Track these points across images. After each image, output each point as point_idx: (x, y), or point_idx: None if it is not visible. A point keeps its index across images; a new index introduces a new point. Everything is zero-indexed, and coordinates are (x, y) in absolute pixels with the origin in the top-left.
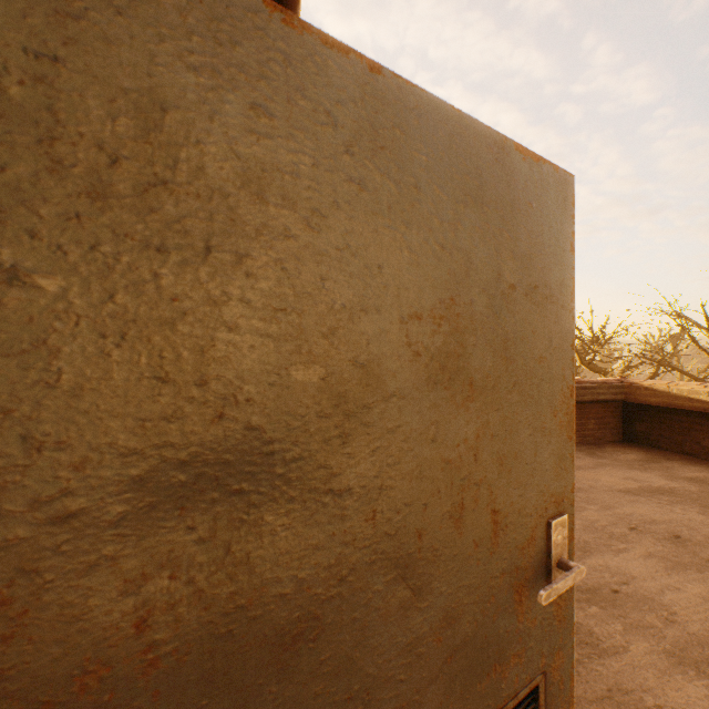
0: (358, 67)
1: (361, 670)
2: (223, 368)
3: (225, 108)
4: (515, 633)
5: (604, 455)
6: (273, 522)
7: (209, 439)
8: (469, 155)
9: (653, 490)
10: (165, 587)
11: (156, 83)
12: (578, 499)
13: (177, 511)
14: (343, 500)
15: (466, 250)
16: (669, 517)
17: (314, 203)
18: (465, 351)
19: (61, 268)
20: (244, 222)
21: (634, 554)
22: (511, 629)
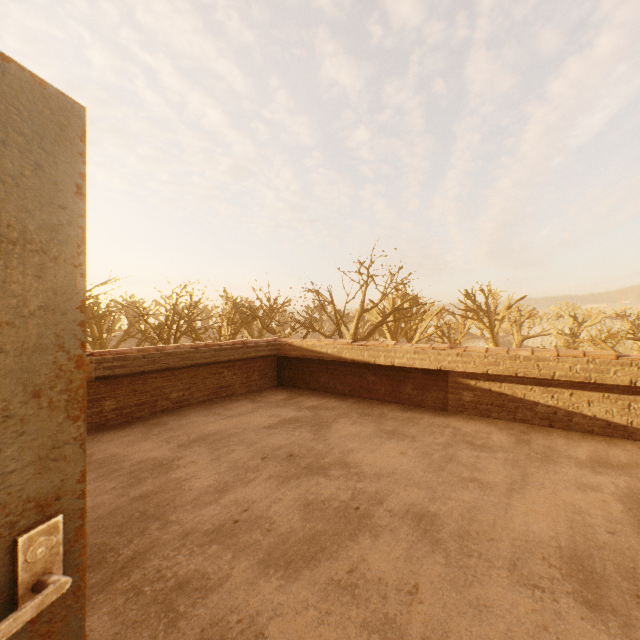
0: None
1: None
2: None
3: None
4: None
5: (262, 400)
6: None
7: None
8: None
9: (286, 421)
10: None
11: None
12: (232, 442)
13: None
14: None
15: None
16: (291, 441)
17: None
18: None
19: None
20: None
21: (260, 480)
22: None
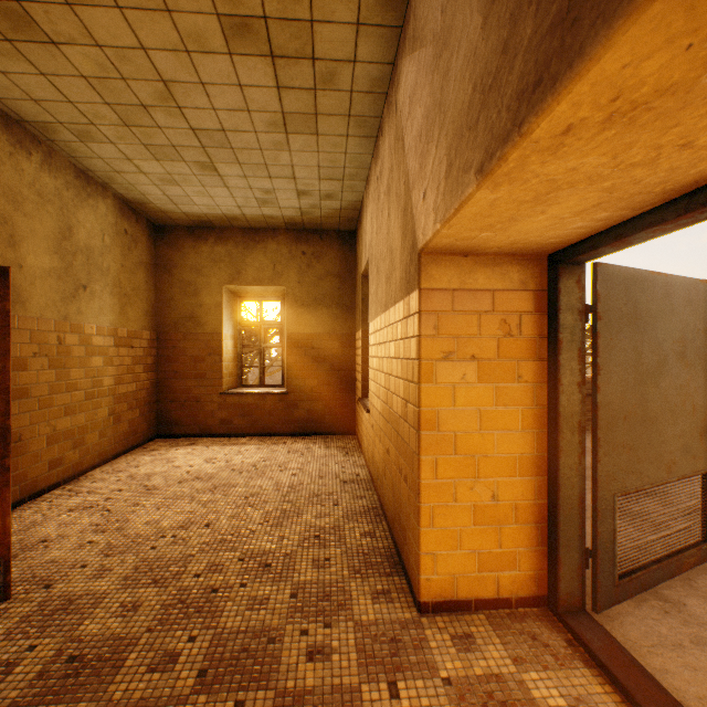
0: (662, 277)
1: (663, 436)
2: (643, 356)
3: (643, 299)
4: (699, 449)
5: None
6: (649, 392)
7: (641, 371)
8: (686, 290)
9: None
10: (636, 400)
11: (635, 298)
12: None
13: (637, 385)
14: (660, 390)
15: (685, 320)
16: None
17: (655, 315)
18: (685, 352)
19: (626, 337)
20: (645, 323)
21: None
22: (698, 447)
